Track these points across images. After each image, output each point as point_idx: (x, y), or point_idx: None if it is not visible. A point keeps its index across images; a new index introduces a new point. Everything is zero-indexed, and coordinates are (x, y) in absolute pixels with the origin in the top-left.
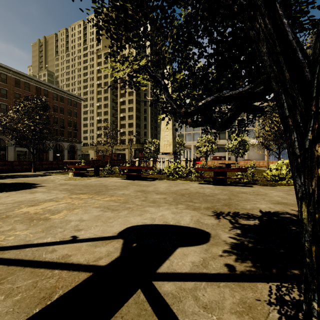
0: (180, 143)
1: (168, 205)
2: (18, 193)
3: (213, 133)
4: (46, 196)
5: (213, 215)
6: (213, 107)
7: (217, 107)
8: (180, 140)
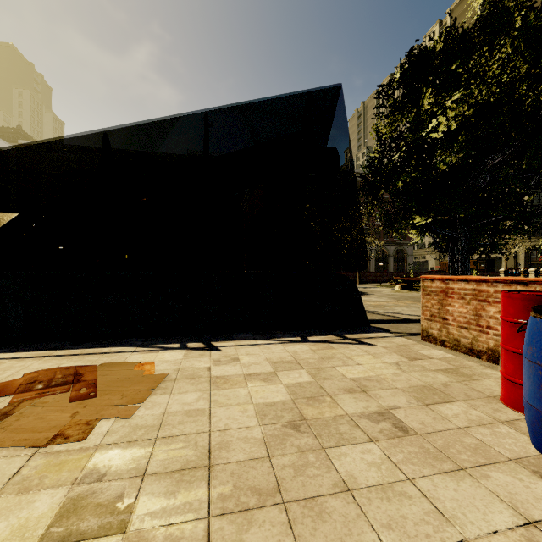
0: None
1: None
2: None
3: None
4: (378, 299)
5: None
6: None
7: None
8: None
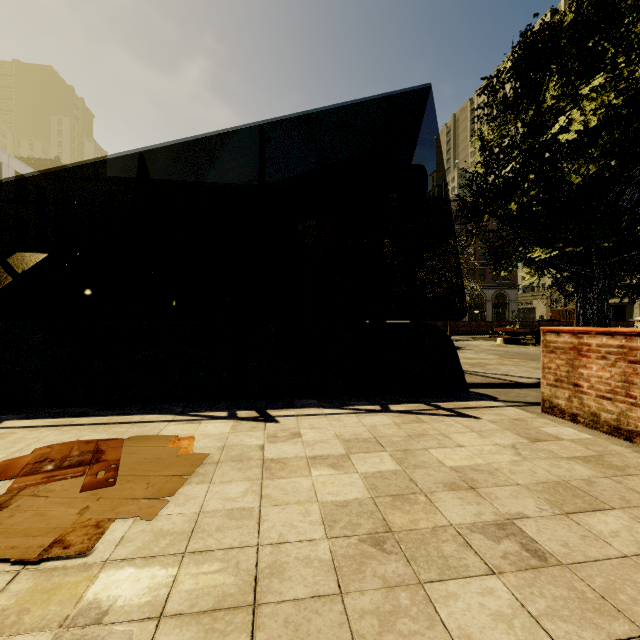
0: None
1: None
2: None
3: None
4: (476, 356)
5: None
6: None
7: None
8: None
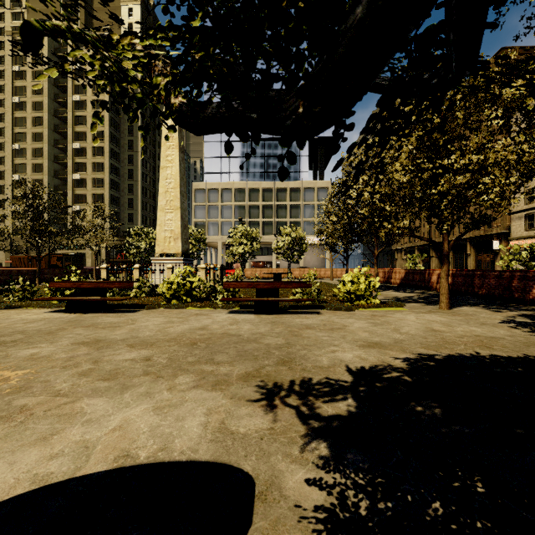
0: (198, 238)
1: (150, 380)
2: None
3: (254, 223)
4: None
5: (260, 399)
6: (254, 182)
7: (260, 182)
8: (198, 232)
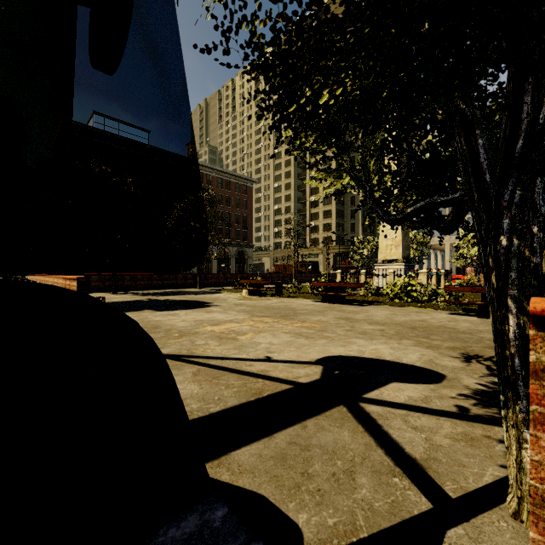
0: (420, 242)
1: (386, 338)
2: (194, 311)
3: None
4: (225, 316)
5: (460, 358)
6: None
7: None
8: (419, 236)
